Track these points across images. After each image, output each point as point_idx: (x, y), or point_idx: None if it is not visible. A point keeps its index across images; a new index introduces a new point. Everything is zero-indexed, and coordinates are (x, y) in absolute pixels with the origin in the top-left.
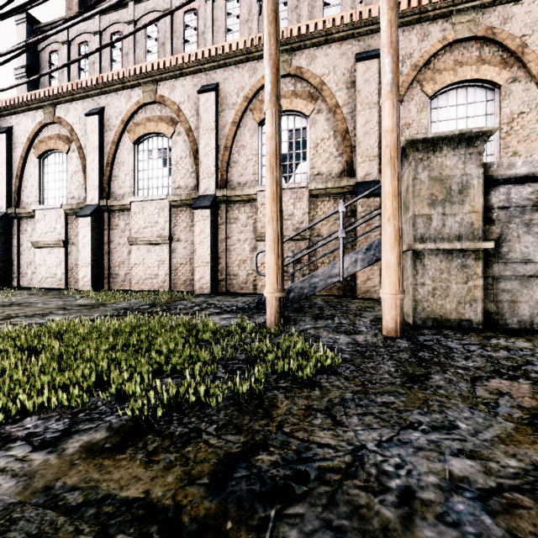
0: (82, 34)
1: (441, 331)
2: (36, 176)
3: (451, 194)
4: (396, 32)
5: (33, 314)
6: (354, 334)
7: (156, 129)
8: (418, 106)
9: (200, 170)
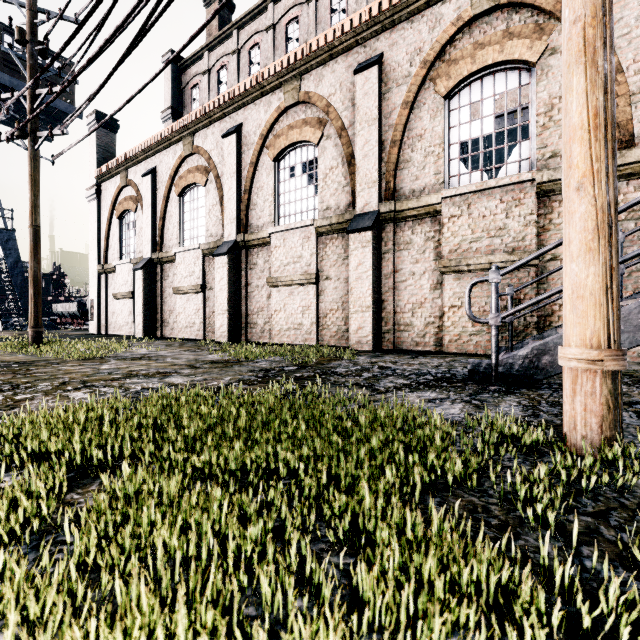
0: (221, 59)
1: None
2: (177, 217)
3: None
4: None
5: (154, 373)
6: None
7: (300, 136)
8: None
9: (357, 179)
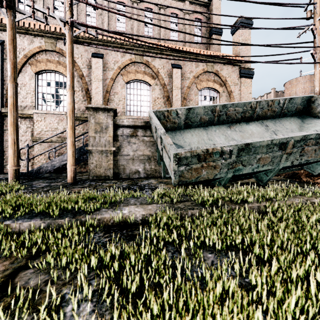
0: None
1: (95, 180)
2: None
3: (103, 129)
4: (72, 66)
5: None
6: (54, 183)
7: None
8: (121, 85)
9: None
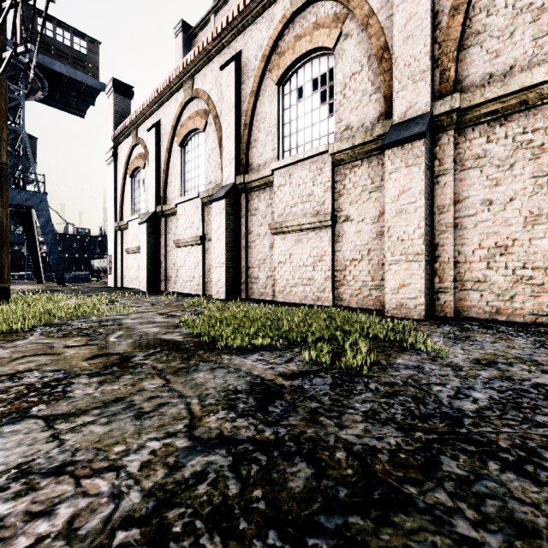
0: None
1: None
2: (178, 167)
3: None
4: None
5: (6, 397)
6: None
7: (310, 44)
8: None
9: (394, 75)
